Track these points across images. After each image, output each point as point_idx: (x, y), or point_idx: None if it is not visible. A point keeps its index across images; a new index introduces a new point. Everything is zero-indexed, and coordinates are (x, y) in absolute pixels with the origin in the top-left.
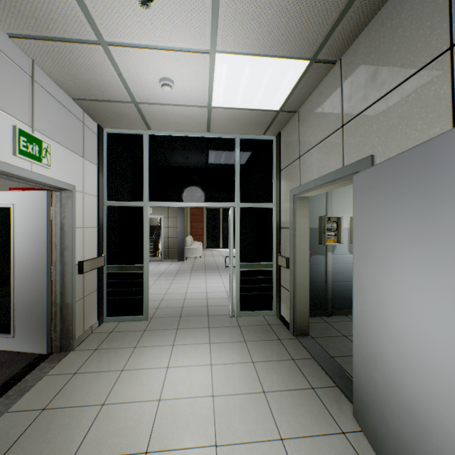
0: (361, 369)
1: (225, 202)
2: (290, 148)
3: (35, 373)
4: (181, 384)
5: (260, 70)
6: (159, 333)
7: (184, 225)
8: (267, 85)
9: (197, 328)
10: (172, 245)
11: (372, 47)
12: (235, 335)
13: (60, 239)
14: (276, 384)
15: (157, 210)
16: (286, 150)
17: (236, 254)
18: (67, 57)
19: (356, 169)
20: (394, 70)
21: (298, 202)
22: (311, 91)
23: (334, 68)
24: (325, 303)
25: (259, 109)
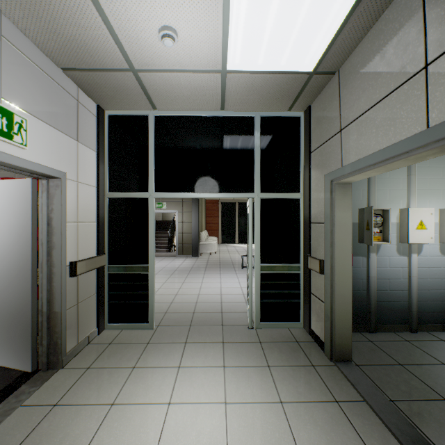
0: None
1: (243, 192)
2: (325, 122)
3: (9, 401)
4: (184, 437)
5: (294, 1)
6: (164, 348)
7: (198, 219)
8: (301, 29)
9: (209, 342)
10: (186, 241)
11: None
12: (256, 356)
13: (47, 236)
14: None
15: (171, 204)
16: (319, 125)
17: (255, 254)
18: (37, 0)
19: None
20: None
21: (337, 189)
22: (361, 35)
23: None
24: (366, 315)
25: (287, 71)
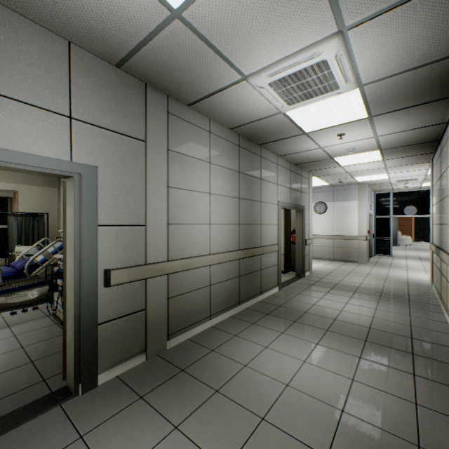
0: None
1: (428, 214)
2: None
3: None
4: (411, 262)
5: None
6: (399, 258)
7: (396, 223)
8: None
9: (414, 259)
10: None
11: None
12: None
13: (369, 227)
14: None
15: None
16: None
17: None
18: (379, 187)
19: None
20: None
21: None
22: None
23: None
24: None
25: None
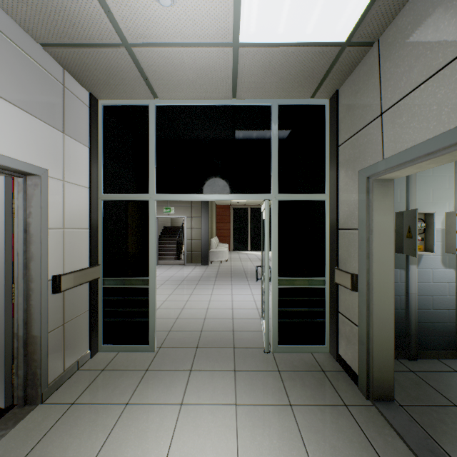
0: None
1: (257, 193)
2: (358, 107)
3: None
4: None
5: None
6: (165, 378)
7: (208, 225)
8: None
9: (218, 370)
10: (195, 248)
11: None
12: (274, 391)
13: (24, 244)
14: None
15: (179, 209)
16: (351, 112)
17: (272, 266)
18: None
19: None
20: None
21: (376, 188)
22: None
23: None
24: (405, 339)
25: (313, 43)
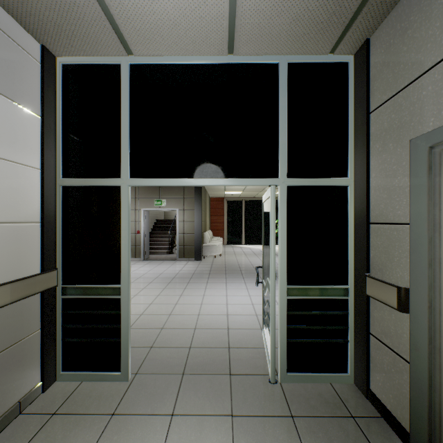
0: None
1: (261, 177)
2: (409, 50)
3: None
4: None
5: None
6: (135, 429)
7: (201, 218)
8: None
9: (209, 415)
10: (188, 242)
11: None
12: None
13: None
14: None
15: (171, 201)
16: (393, 61)
17: (280, 271)
18: None
19: None
20: None
21: None
22: None
23: None
24: None
25: None
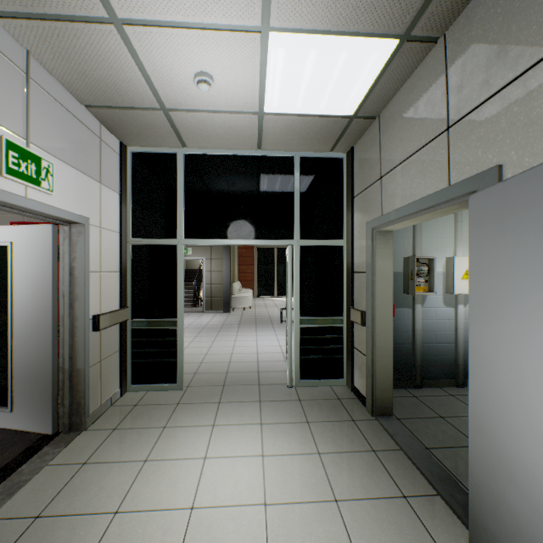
0: (484, 481)
1: (281, 239)
2: (367, 167)
3: (33, 462)
4: (222, 485)
5: (330, 56)
6: (196, 408)
7: (230, 268)
8: (339, 79)
9: (244, 401)
10: (216, 293)
11: (500, 6)
12: (294, 413)
13: (69, 286)
14: (353, 488)
15: (198, 250)
16: (362, 170)
17: (295, 306)
18: (71, 45)
19: (472, 187)
20: (539, 32)
21: (378, 238)
22: (398, 86)
23: (434, 49)
24: (412, 370)
25: (327, 114)
